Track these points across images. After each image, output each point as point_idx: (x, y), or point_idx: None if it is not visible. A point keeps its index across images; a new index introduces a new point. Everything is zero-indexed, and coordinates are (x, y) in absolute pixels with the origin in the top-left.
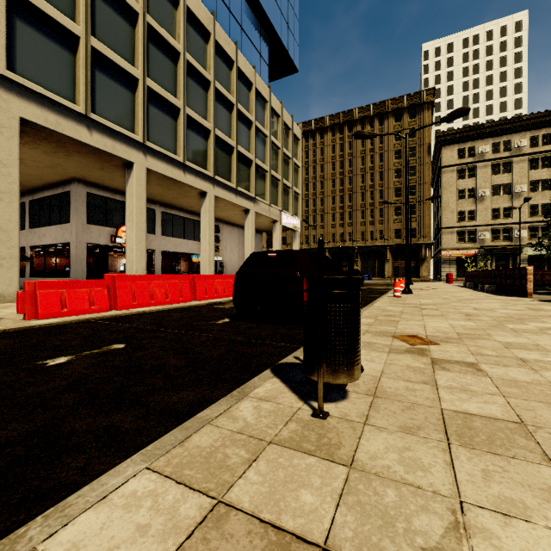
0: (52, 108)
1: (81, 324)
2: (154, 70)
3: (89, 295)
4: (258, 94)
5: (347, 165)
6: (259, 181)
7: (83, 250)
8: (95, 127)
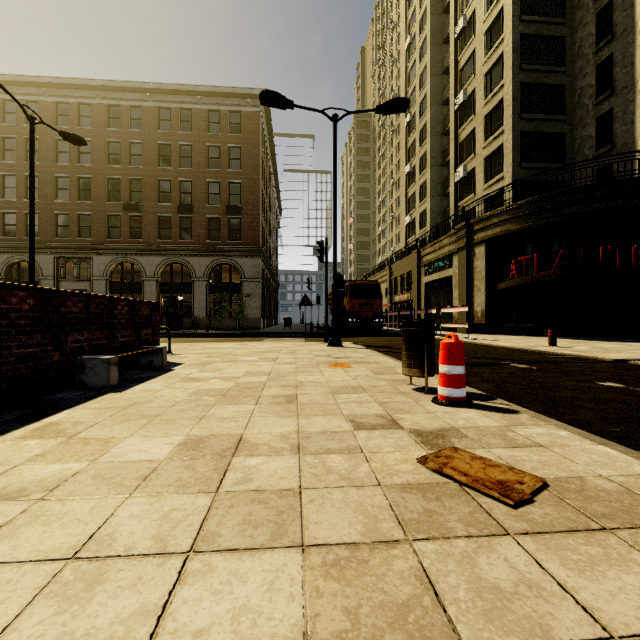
0: None
1: None
2: None
3: None
4: None
5: None
6: None
7: None
8: None
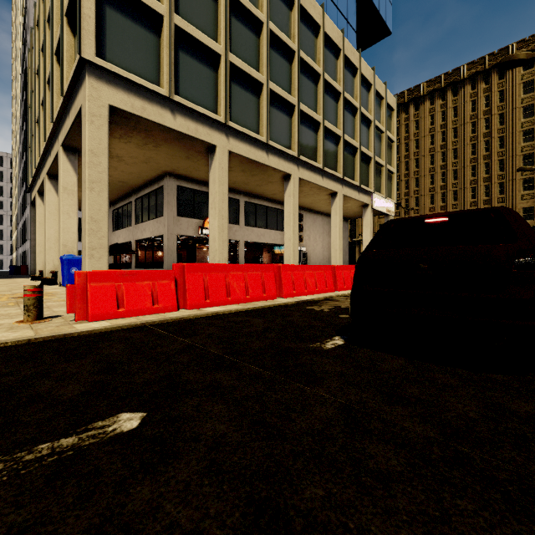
0: (138, 93)
1: (129, 332)
2: (236, 45)
3: (153, 290)
4: (347, 61)
5: (451, 136)
6: (347, 160)
7: (173, 242)
8: (178, 111)
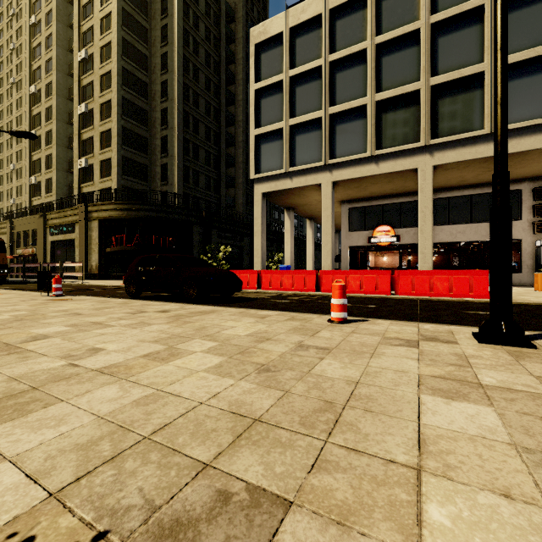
0: (274, 179)
1: None
2: (342, 92)
3: None
4: None
5: None
6: None
7: (346, 252)
8: (294, 175)
